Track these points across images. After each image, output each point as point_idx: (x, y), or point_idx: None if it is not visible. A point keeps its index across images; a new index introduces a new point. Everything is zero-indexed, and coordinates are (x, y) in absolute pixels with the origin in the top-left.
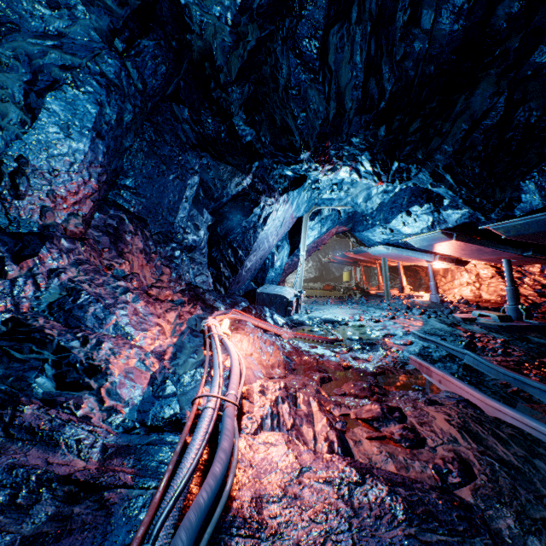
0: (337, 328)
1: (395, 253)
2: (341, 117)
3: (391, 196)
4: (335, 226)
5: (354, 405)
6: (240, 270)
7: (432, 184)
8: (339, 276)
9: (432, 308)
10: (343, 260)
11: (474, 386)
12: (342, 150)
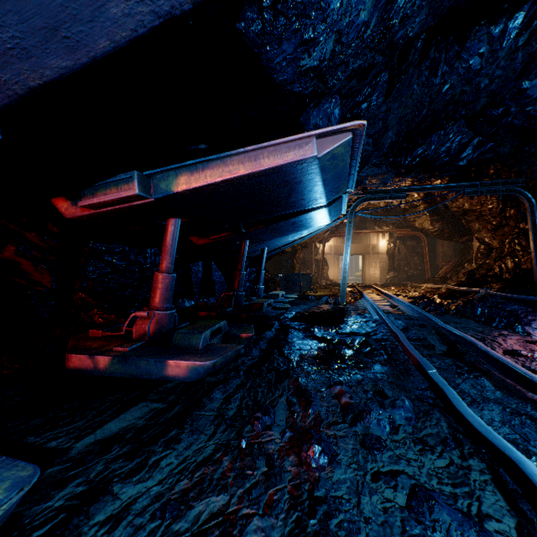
0: None
1: None
2: None
3: None
4: None
5: None
6: None
7: None
8: None
9: None
10: None
11: (457, 364)
12: None
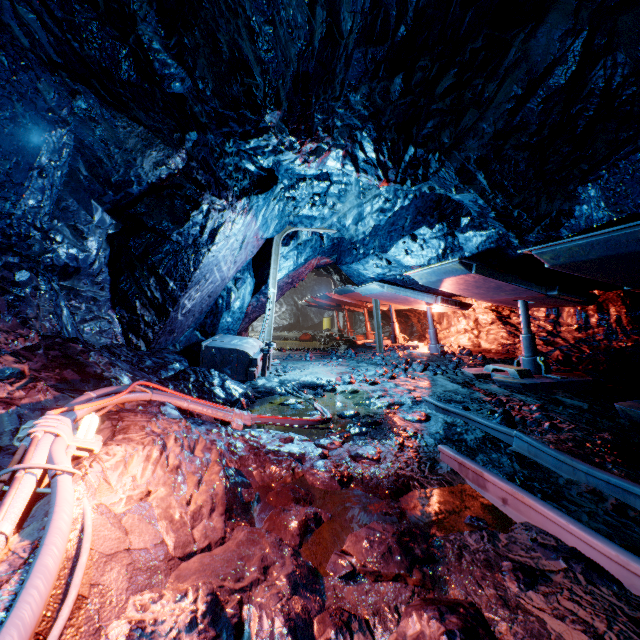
0: (321, 397)
1: (391, 293)
2: (334, 45)
3: (389, 217)
4: (316, 256)
5: (378, 612)
6: (172, 313)
7: (458, 187)
8: (318, 323)
9: (434, 361)
10: (324, 303)
11: (556, 502)
12: (333, 116)
